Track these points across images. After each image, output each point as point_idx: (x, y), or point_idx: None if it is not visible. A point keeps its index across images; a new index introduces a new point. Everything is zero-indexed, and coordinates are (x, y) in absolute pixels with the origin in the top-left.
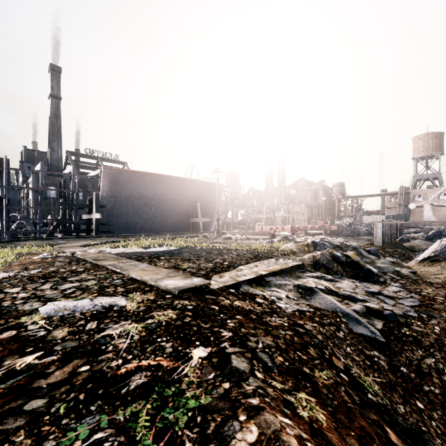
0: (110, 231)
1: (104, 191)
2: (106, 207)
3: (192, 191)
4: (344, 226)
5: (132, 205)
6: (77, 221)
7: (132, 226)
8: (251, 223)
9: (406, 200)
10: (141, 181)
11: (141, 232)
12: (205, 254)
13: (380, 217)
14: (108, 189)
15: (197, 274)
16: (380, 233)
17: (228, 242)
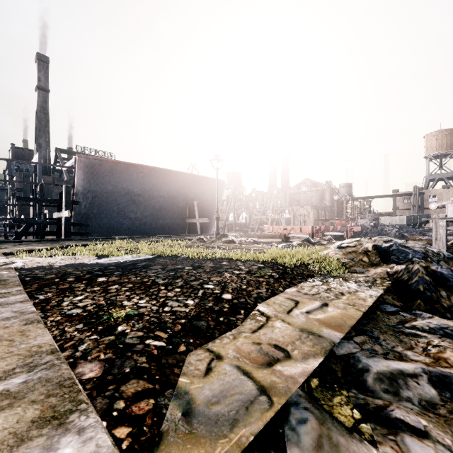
0: (85, 233)
1: (79, 185)
2: (80, 203)
3: (188, 188)
4: (368, 227)
5: (115, 203)
6: (41, 220)
7: (116, 227)
8: (255, 225)
9: (420, 201)
10: (126, 174)
11: (127, 234)
12: (188, 270)
13: (399, 217)
14: (85, 183)
15: (131, 358)
16: (443, 233)
17: (231, 246)
